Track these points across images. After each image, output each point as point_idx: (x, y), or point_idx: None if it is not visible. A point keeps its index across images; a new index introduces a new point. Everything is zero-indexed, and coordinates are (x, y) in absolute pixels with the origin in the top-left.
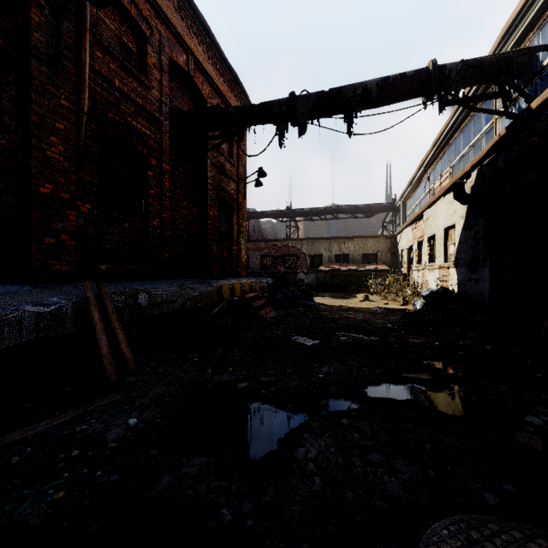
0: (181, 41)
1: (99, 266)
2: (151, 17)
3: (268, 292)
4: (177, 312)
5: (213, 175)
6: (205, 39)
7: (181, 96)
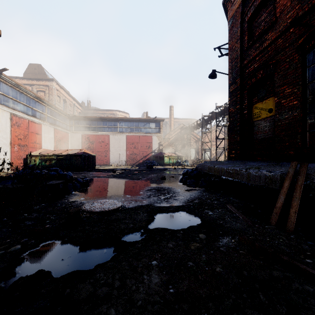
0: None
1: None
2: None
3: None
4: None
5: None
6: None
7: None
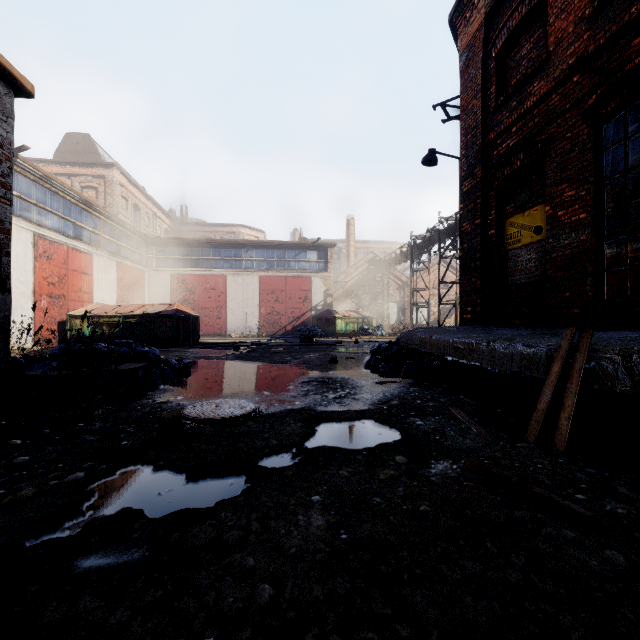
0: None
1: None
2: None
3: None
4: None
5: None
6: None
7: None
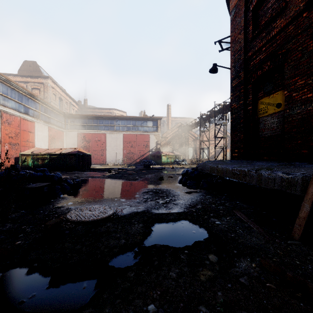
0: None
1: None
2: None
3: None
4: None
5: None
6: None
7: None
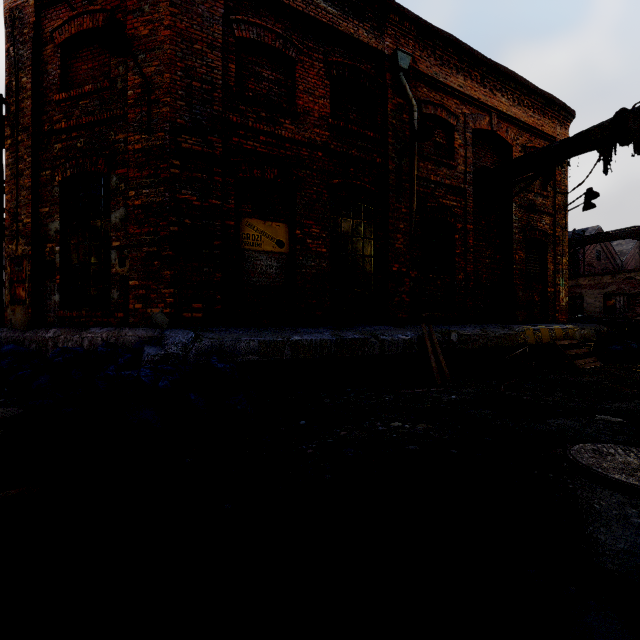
0: (484, 107)
1: (421, 314)
2: (457, 108)
3: (595, 341)
4: (479, 351)
5: (519, 217)
6: (510, 86)
7: (483, 154)
